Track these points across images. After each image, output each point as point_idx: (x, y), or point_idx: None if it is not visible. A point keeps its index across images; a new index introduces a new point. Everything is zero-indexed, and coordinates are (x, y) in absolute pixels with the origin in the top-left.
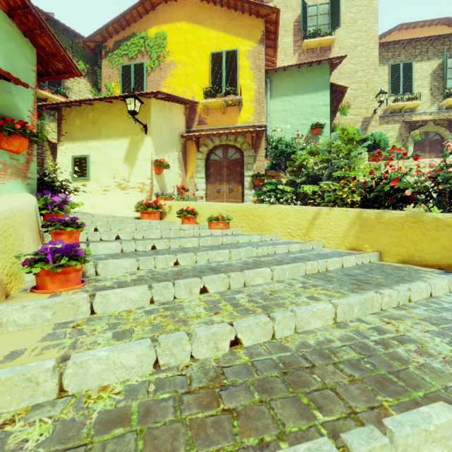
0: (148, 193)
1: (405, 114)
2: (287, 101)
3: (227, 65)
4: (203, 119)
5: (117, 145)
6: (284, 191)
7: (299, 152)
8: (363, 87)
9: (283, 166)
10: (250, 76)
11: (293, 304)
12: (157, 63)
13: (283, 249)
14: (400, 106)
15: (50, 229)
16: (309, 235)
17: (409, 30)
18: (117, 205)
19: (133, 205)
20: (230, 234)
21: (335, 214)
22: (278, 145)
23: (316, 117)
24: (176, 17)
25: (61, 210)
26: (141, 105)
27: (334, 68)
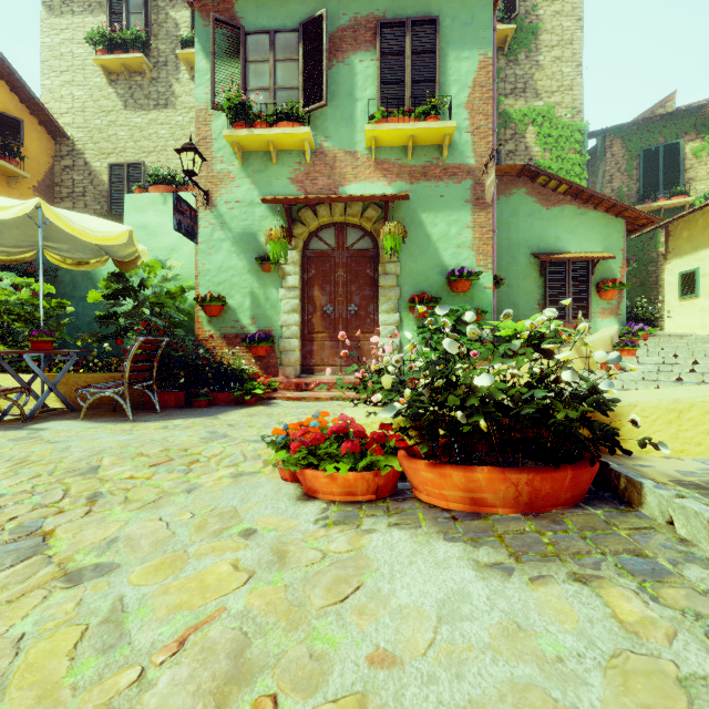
0: None
1: None
2: None
3: None
4: None
5: None
6: None
7: None
8: None
9: None
10: None
11: None
12: None
13: None
14: None
15: (617, 349)
16: None
17: None
18: None
19: None
20: None
21: None
22: None
23: None
24: None
25: (634, 336)
26: None
27: None
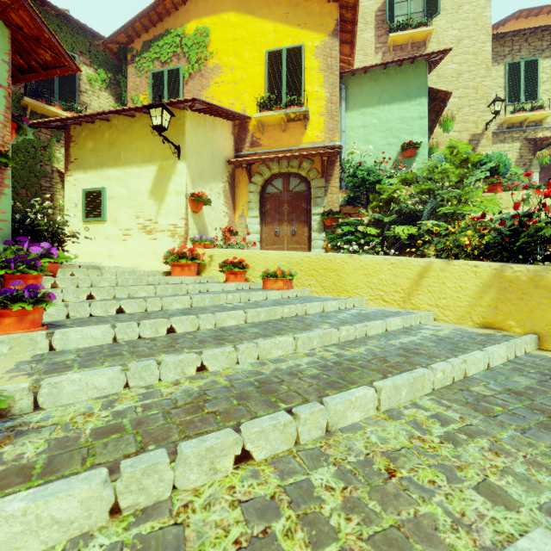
0: (182, 238)
1: (527, 129)
2: (368, 113)
3: (289, 66)
4: (256, 140)
5: (141, 174)
6: (366, 234)
7: (387, 180)
8: (470, 94)
9: (364, 200)
10: (319, 81)
11: (459, 527)
12: (197, 68)
13: (378, 328)
14: (521, 118)
15: None
16: (412, 301)
17: (531, 18)
18: (141, 255)
19: (162, 255)
20: (294, 298)
21: (456, 270)
22: (357, 171)
23: (409, 134)
24: (222, 6)
25: (34, 268)
26: (172, 119)
27: (432, 68)
